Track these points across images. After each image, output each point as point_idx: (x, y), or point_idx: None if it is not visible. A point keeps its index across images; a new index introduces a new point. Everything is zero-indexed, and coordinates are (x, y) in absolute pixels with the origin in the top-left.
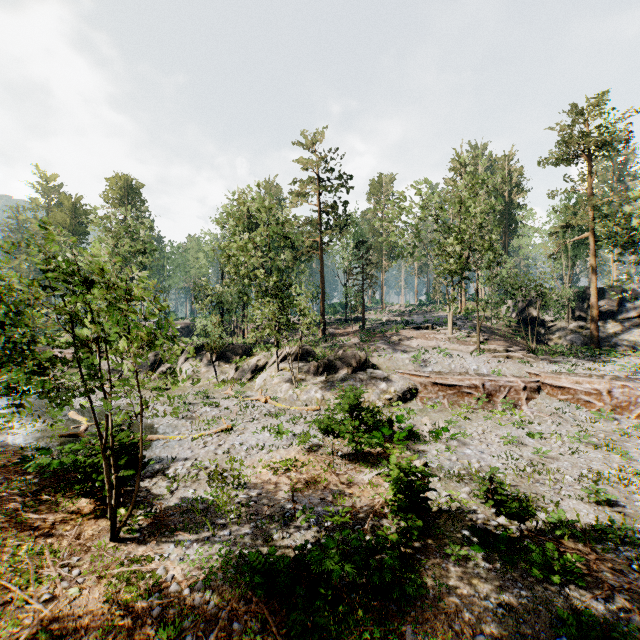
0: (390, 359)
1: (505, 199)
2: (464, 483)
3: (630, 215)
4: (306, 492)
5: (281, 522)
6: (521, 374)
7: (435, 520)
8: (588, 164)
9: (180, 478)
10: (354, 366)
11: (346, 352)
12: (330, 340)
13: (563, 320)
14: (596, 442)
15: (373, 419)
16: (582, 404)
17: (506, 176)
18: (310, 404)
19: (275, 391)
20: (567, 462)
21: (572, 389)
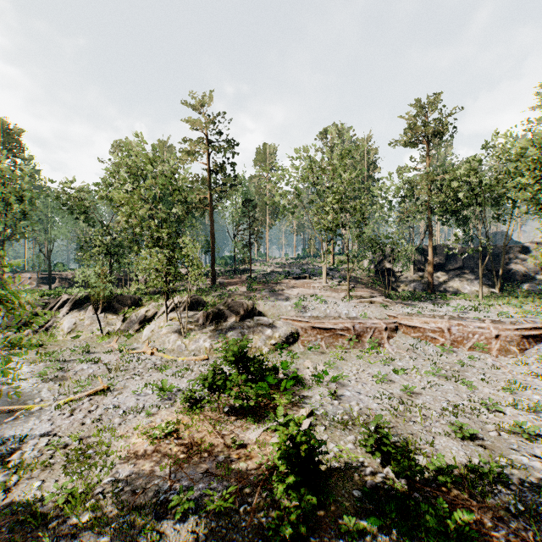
0: (274, 306)
1: (365, 173)
2: (348, 430)
3: (456, 189)
4: (186, 464)
5: (151, 517)
6: (382, 316)
7: (326, 483)
8: (427, 148)
9: (26, 465)
10: (242, 314)
11: (234, 301)
12: (220, 289)
13: (408, 271)
14: (445, 374)
15: (260, 369)
16: (429, 340)
17: (365, 154)
18: (198, 353)
19: (163, 342)
20: (429, 396)
21: (422, 328)
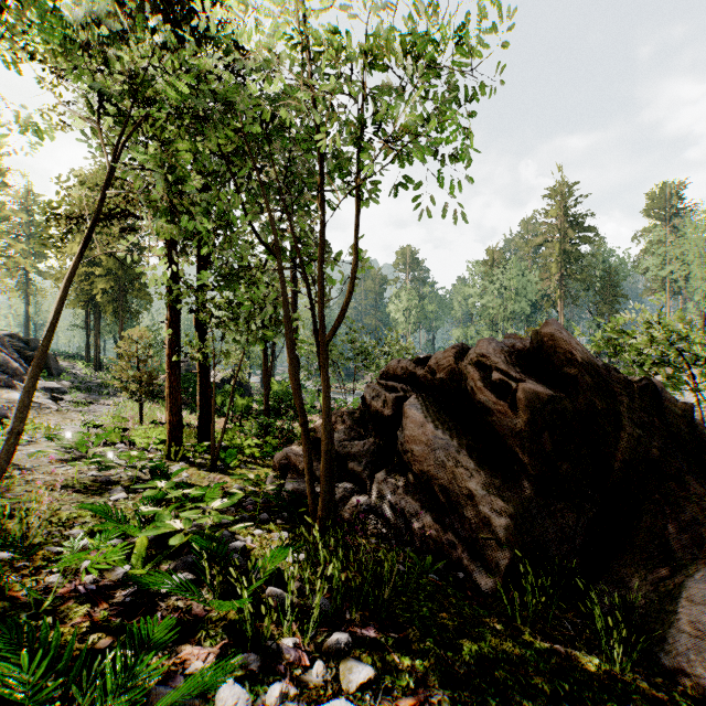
0: None
1: None
2: None
3: None
4: None
5: None
6: None
7: None
8: None
9: None
10: None
11: None
12: None
13: None
14: None
15: None
16: None
17: None
18: None
19: None
20: None
21: None
